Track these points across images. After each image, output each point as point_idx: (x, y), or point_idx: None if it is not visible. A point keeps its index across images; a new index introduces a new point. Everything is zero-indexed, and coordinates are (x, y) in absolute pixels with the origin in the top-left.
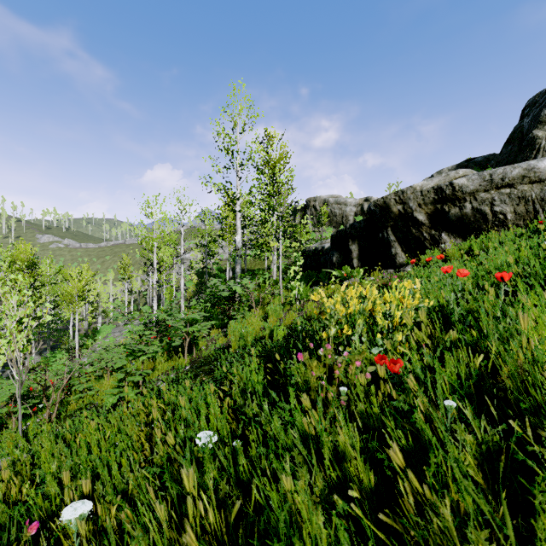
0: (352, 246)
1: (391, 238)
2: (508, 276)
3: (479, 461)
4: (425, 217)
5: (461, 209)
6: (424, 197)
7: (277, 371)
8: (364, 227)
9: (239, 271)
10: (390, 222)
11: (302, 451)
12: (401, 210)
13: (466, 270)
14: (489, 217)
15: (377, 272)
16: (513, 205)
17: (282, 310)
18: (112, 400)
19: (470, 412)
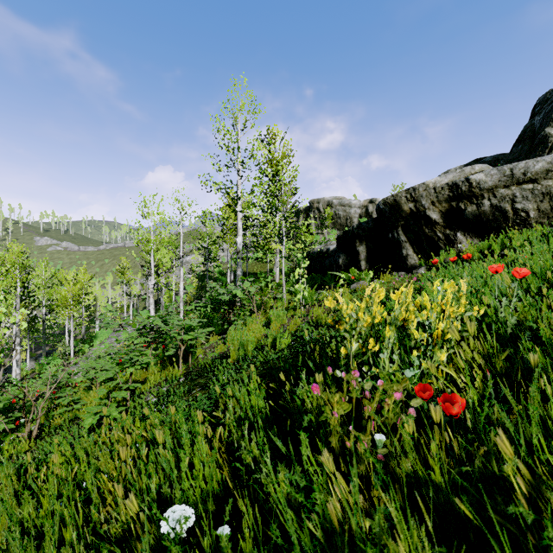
0: (360, 248)
1: (401, 238)
2: None
3: None
4: (439, 216)
5: (478, 206)
6: (438, 194)
7: (282, 391)
8: (372, 227)
9: (240, 274)
10: (400, 221)
11: None
12: (413, 208)
13: (525, 269)
14: (509, 215)
15: (387, 275)
16: (536, 201)
17: (286, 316)
18: (91, 421)
19: None
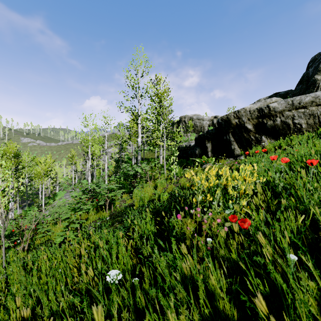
0: (208, 144)
1: (231, 139)
2: (315, 162)
3: (318, 302)
4: (252, 127)
5: (274, 121)
6: (251, 114)
7: (163, 222)
8: (215, 132)
9: (140, 159)
10: (230, 129)
11: (183, 293)
12: (237, 122)
13: (287, 158)
14: (291, 127)
15: (223, 160)
16: (306, 119)
17: (166, 183)
18: (59, 239)
19: (310, 265)
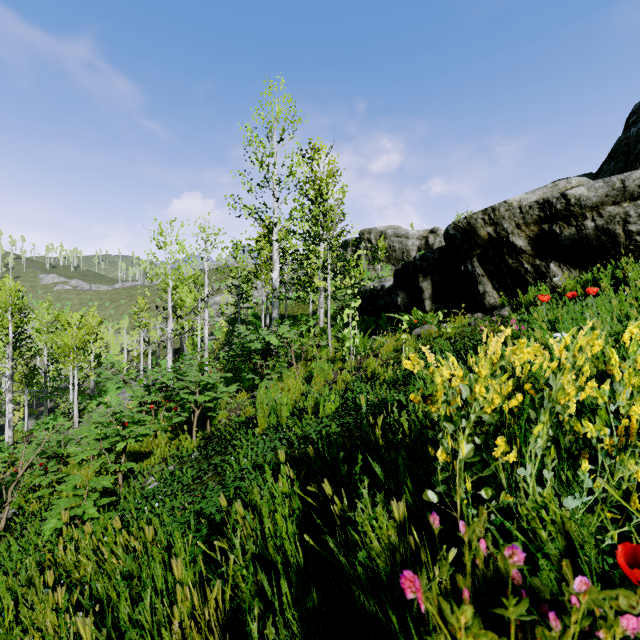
0: (424, 284)
1: (477, 271)
2: None
3: None
4: (526, 243)
5: (579, 229)
6: (524, 215)
7: (326, 497)
8: (439, 258)
9: (276, 317)
10: (476, 250)
11: None
12: (492, 233)
13: None
14: (620, 240)
15: (460, 317)
16: None
17: (332, 369)
18: (54, 523)
19: None
